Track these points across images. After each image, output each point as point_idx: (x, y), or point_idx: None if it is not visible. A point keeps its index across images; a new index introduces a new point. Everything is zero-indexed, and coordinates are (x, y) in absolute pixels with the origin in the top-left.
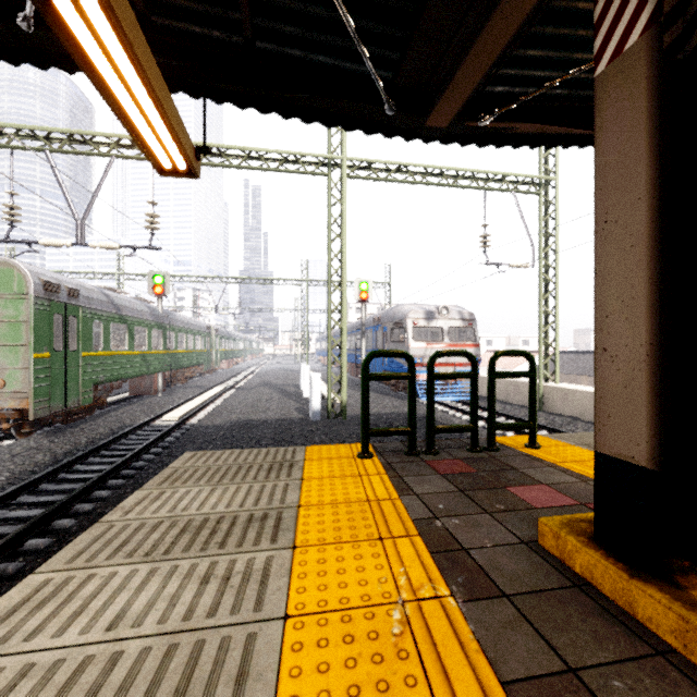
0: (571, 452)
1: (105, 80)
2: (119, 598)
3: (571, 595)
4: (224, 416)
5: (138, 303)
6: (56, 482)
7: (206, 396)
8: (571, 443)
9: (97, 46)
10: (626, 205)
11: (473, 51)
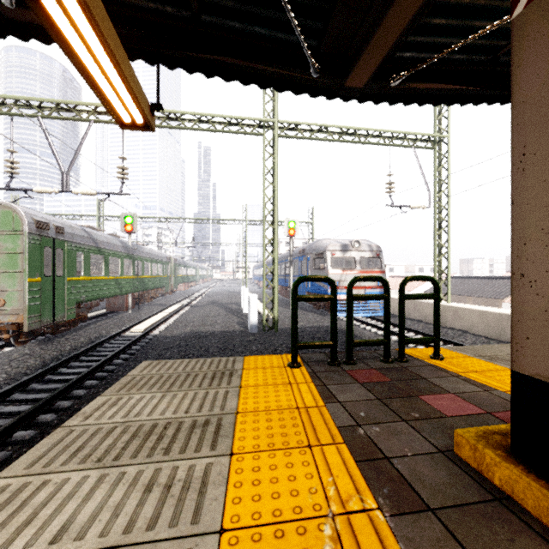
0: (470, 363)
1: (68, 40)
2: (67, 507)
3: (493, 509)
4: (180, 328)
5: (113, 238)
6: (43, 383)
7: (166, 312)
8: (469, 355)
9: (59, 7)
10: (547, 137)
11: (388, 16)
